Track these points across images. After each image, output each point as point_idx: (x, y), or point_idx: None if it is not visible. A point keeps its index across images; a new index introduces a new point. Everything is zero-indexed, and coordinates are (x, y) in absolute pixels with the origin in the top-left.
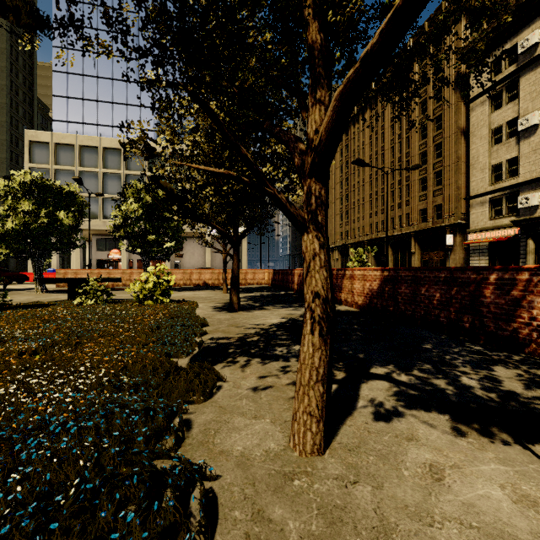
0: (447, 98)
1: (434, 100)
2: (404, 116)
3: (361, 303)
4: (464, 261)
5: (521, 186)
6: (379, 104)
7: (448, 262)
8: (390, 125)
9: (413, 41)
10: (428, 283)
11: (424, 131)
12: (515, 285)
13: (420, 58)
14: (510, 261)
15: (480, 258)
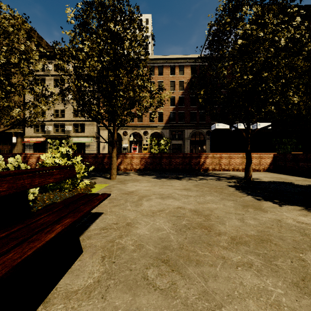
0: None
1: None
2: None
3: None
4: (23, 151)
5: (46, 121)
6: None
7: (14, 151)
8: None
9: None
10: (5, 158)
11: None
12: (27, 157)
13: None
14: (42, 151)
15: (30, 149)
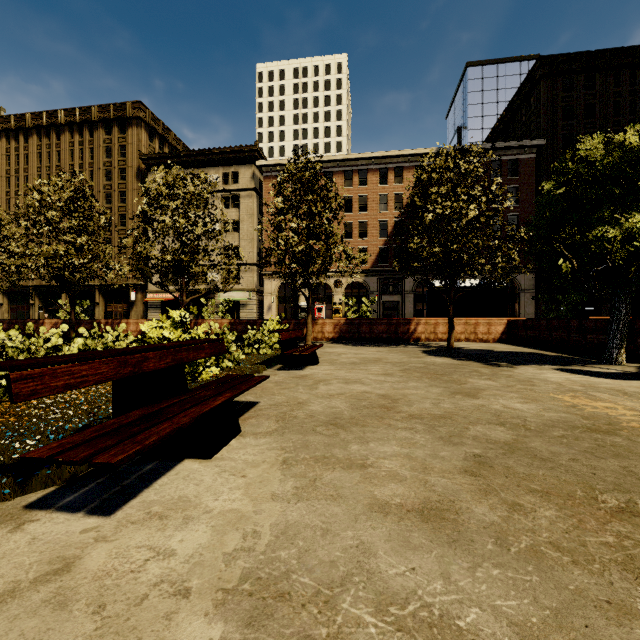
0: (131, 182)
1: (119, 176)
2: (87, 172)
3: (135, 336)
4: (144, 313)
5: None
6: (53, 140)
7: (132, 314)
8: (69, 171)
9: (98, 110)
10: None
11: (110, 197)
12: (198, 323)
13: (105, 130)
14: None
15: (156, 311)
